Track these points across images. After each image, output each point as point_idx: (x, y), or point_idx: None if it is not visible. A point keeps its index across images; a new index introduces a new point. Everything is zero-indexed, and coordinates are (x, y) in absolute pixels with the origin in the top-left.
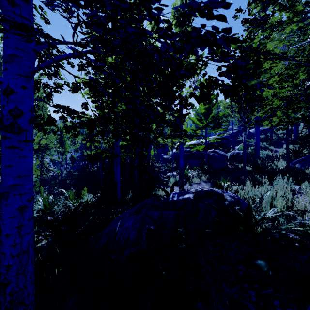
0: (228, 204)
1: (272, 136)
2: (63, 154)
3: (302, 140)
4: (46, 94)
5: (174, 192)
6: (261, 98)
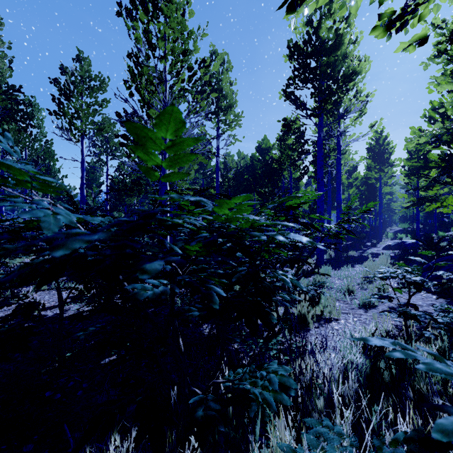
0: None
1: None
2: None
3: None
4: None
5: None
6: None
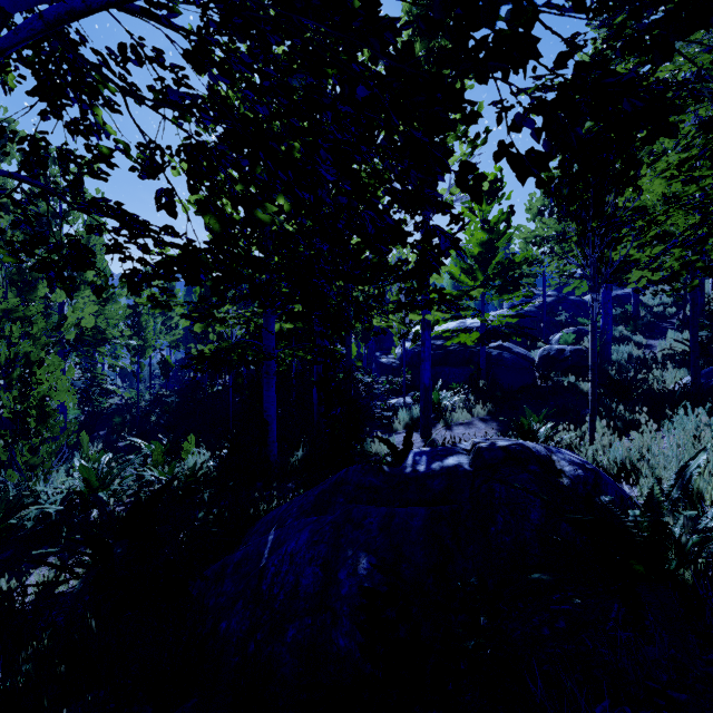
0: (569, 485)
1: (638, 312)
2: (141, 353)
3: (712, 321)
4: (67, 180)
5: (416, 450)
6: (639, 206)
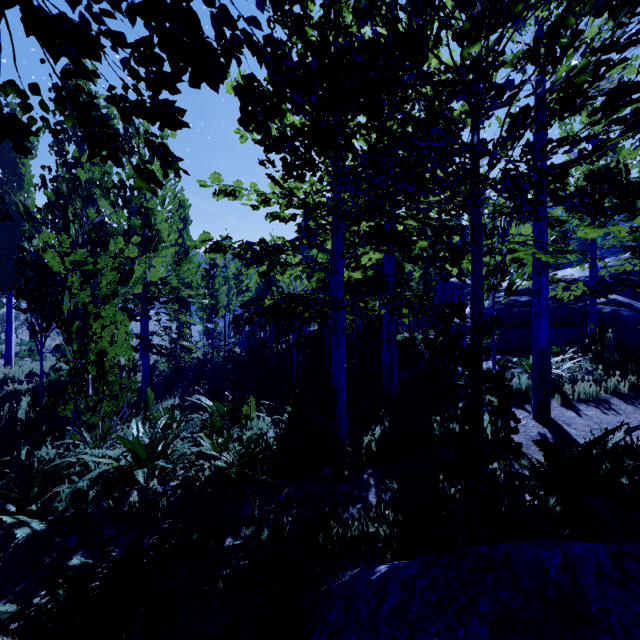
0: None
1: None
2: (215, 312)
3: None
4: None
5: None
6: None
